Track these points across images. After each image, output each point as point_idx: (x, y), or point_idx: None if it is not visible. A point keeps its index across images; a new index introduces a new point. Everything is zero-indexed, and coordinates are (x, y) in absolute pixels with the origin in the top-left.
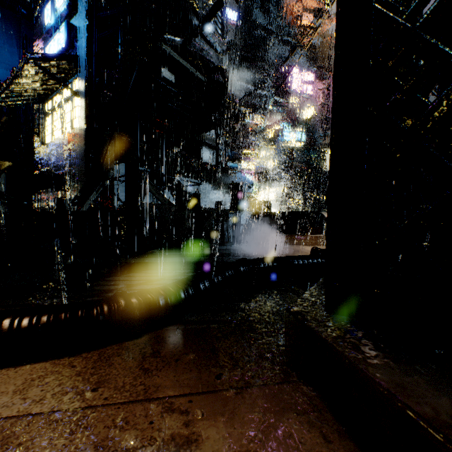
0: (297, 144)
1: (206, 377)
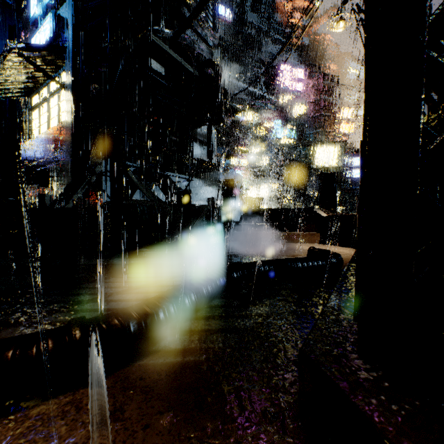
0: (288, 141)
1: None
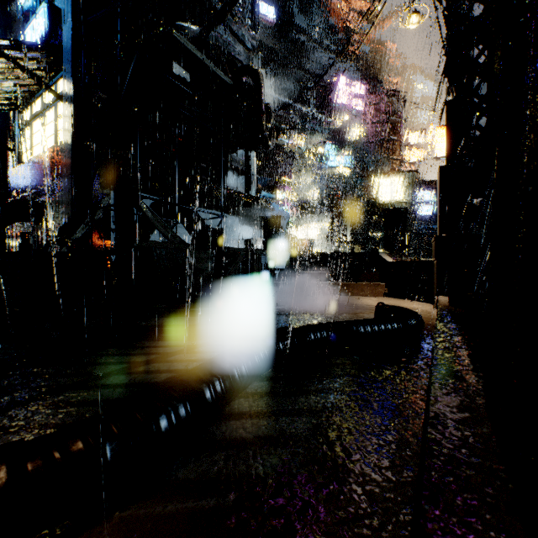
0: (344, 170)
1: None
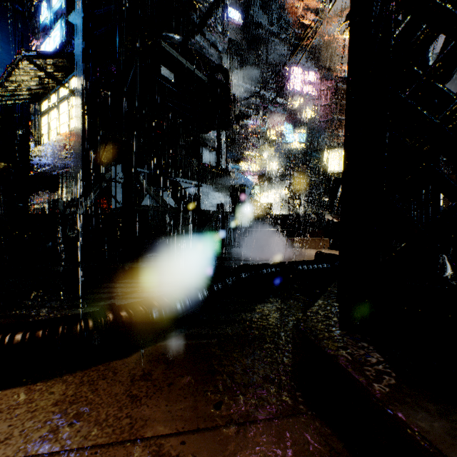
0: (299, 145)
1: (203, 407)
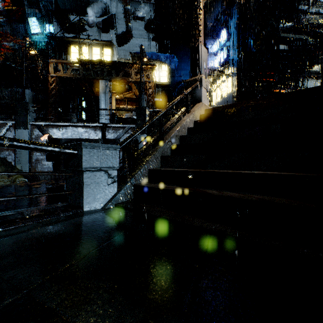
0: None
1: None
